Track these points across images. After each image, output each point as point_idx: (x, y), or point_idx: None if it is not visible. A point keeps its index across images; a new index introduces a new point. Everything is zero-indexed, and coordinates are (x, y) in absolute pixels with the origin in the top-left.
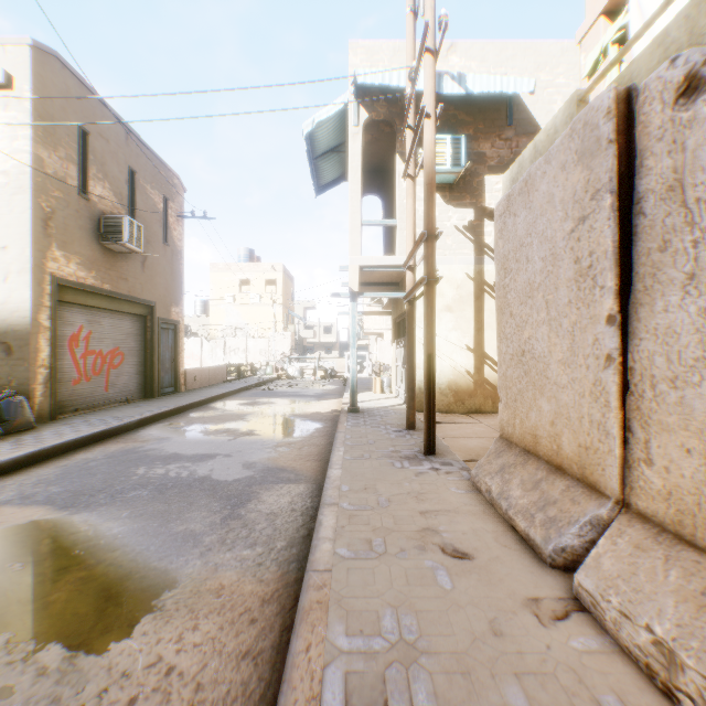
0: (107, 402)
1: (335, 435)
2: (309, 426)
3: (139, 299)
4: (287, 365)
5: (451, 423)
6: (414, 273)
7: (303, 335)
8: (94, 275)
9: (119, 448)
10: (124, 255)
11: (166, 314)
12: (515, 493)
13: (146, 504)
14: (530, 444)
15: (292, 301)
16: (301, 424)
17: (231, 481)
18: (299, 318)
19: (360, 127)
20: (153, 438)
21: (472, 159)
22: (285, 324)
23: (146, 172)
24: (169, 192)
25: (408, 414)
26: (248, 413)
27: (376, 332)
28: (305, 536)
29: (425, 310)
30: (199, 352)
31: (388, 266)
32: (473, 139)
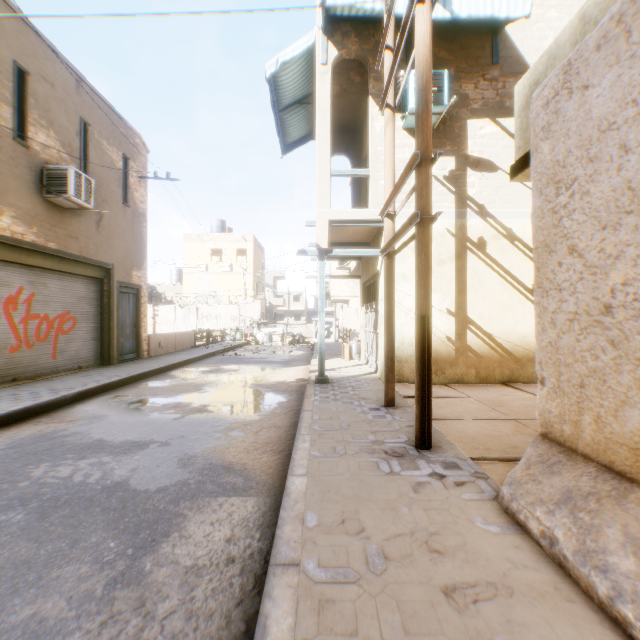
0: (55, 370)
1: (300, 414)
2: (271, 399)
3: (93, 260)
4: (256, 331)
5: (435, 397)
6: (393, 221)
7: (274, 303)
8: (35, 231)
9: (36, 432)
10: (74, 212)
11: (126, 278)
12: (621, 562)
13: (4, 544)
14: (623, 462)
15: (263, 270)
16: (263, 396)
17: (152, 491)
18: (269, 286)
19: (328, 66)
20: (86, 416)
21: (453, 102)
22: (255, 292)
23: (101, 127)
24: (129, 151)
25: (387, 388)
26: (207, 382)
27: (342, 299)
28: (238, 638)
29: (417, 257)
30: (172, 318)
31: (360, 221)
32: (455, 80)
